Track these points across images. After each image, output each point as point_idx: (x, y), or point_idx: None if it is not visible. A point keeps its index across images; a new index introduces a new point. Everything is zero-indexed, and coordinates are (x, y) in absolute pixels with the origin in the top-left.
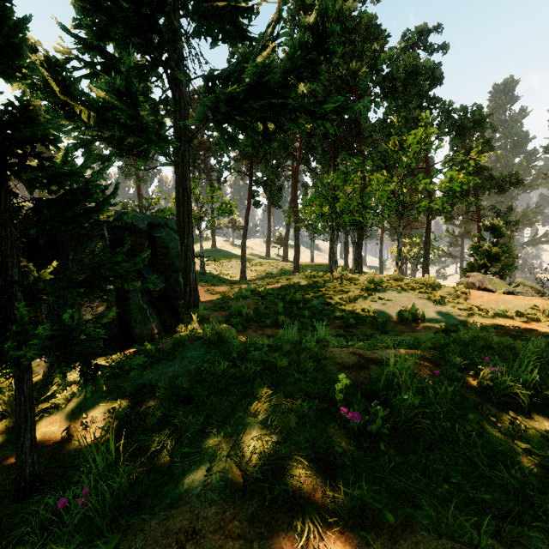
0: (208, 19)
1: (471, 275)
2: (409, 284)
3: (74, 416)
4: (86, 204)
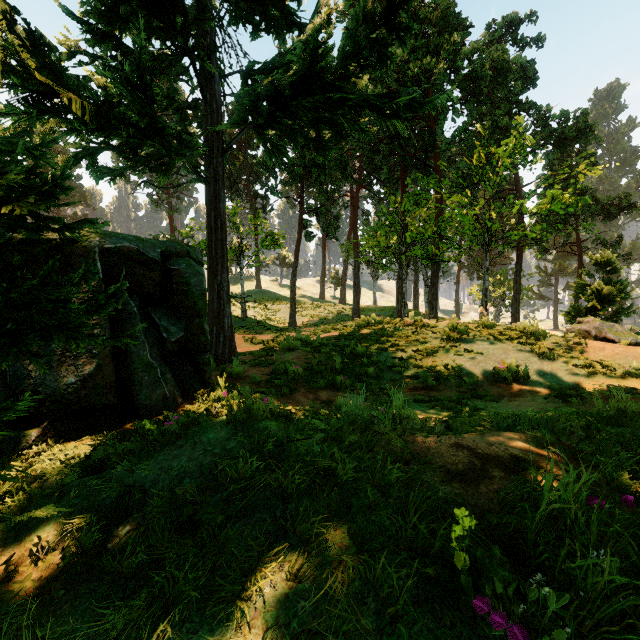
0: (248, 0)
1: (584, 321)
2: (504, 332)
3: (26, 536)
4: (6, 198)
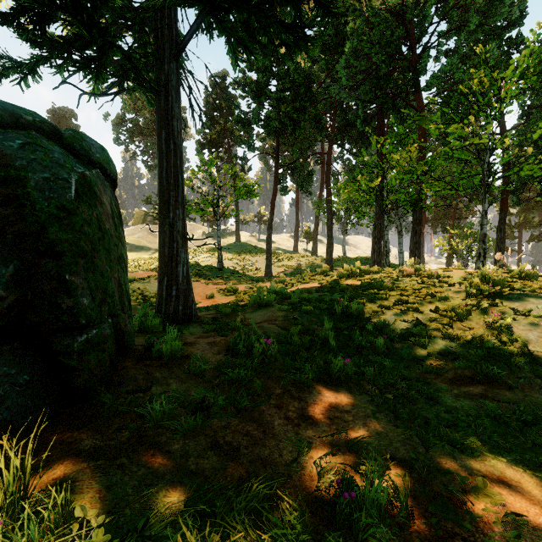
0: None
1: None
2: None
3: None
4: None
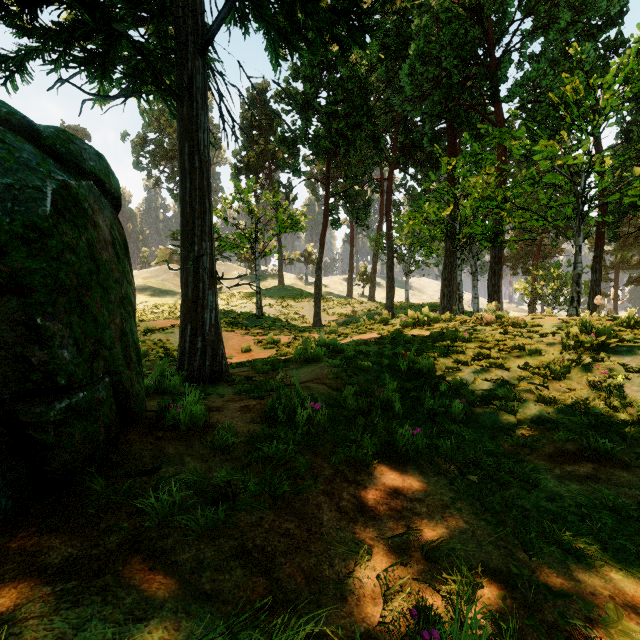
0: None
1: None
2: None
3: None
4: None
